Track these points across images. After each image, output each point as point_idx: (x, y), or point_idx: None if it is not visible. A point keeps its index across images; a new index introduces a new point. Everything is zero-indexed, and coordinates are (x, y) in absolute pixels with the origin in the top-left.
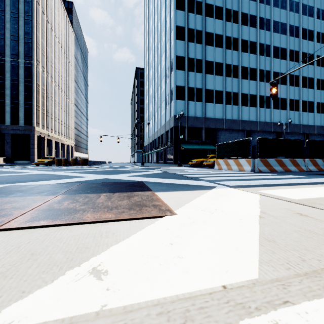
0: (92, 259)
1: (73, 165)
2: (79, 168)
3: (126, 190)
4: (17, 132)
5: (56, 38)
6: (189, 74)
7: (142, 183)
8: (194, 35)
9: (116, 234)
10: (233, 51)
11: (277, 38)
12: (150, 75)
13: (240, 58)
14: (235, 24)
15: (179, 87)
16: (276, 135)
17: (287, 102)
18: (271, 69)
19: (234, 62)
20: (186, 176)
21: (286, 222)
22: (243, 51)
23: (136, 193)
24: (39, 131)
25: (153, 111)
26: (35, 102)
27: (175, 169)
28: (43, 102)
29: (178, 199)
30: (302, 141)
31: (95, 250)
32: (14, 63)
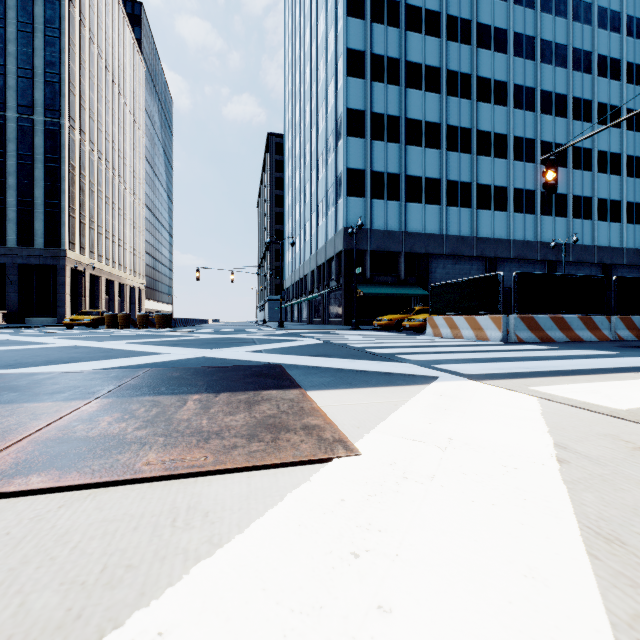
0: (135, 621)
1: (141, 328)
2: (153, 333)
3: (244, 386)
4: (30, 261)
5: (109, 73)
6: (374, 145)
7: (280, 367)
8: (384, 67)
9: (211, 517)
10: (460, 100)
11: (549, 75)
12: (295, 147)
13: (476, 114)
14: (464, 45)
15: (354, 172)
16: (547, 268)
17: (569, 202)
18: (536, 135)
19: (463, 121)
20: (371, 352)
21: (626, 476)
22: (482, 101)
23: (267, 394)
24: (74, 260)
25: (302, 219)
26: (66, 201)
27: (347, 337)
28: (82, 200)
29: (359, 410)
30: (605, 279)
31: (150, 576)
32: (24, 123)
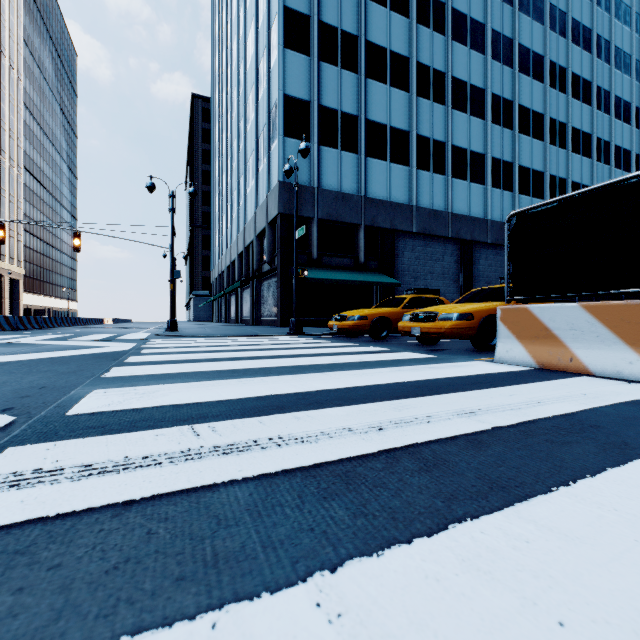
0: None
1: None
2: None
3: None
4: None
5: None
6: (323, 68)
7: None
8: None
9: None
10: (433, 33)
11: (526, 28)
12: (222, 103)
13: (451, 54)
14: None
15: (294, 102)
16: None
17: (545, 181)
18: (514, 97)
19: (437, 61)
20: None
21: None
22: (457, 40)
23: None
24: None
25: (229, 190)
26: None
27: (255, 384)
28: None
29: None
30: None
31: None
32: None
